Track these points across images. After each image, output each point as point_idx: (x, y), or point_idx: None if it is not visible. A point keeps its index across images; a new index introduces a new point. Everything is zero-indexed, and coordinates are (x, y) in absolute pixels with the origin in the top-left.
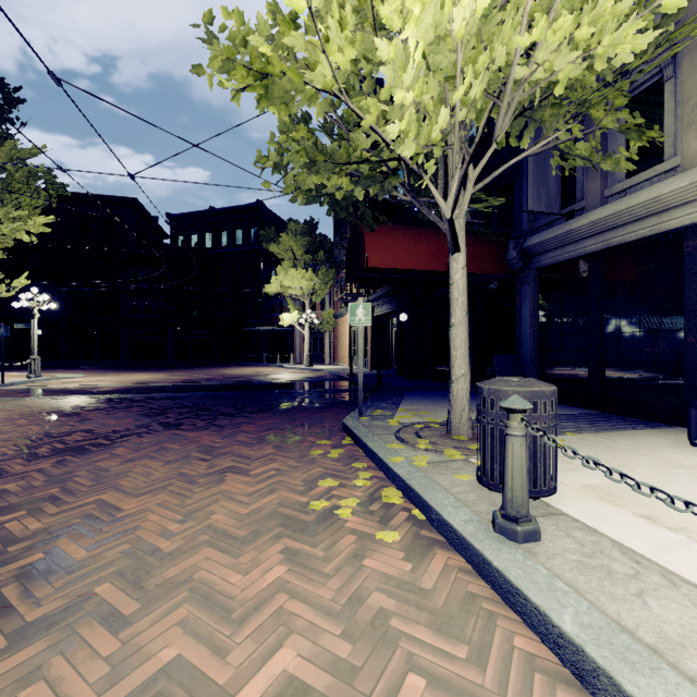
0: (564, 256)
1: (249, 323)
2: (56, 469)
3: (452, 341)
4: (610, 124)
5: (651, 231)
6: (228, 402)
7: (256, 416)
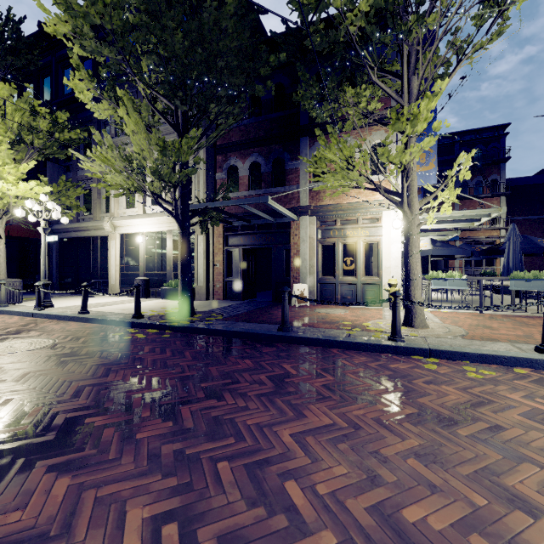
0: (66, 236)
1: None
2: None
3: None
4: (67, 203)
5: (87, 235)
6: None
7: None
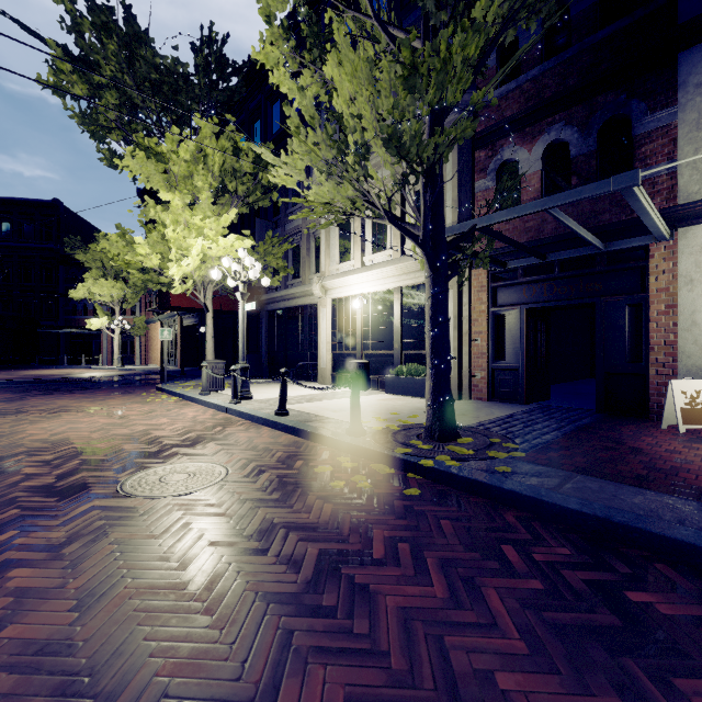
0: (275, 308)
1: (43, 325)
2: (13, 404)
3: (207, 348)
4: (274, 265)
5: (296, 305)
6: (69, 386)
7: (100, 389)
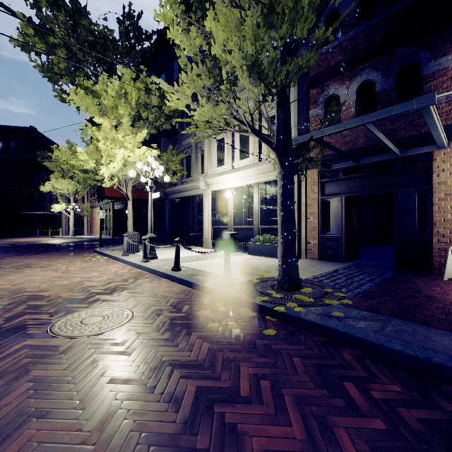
0: (174, 197)
1: (23, 209)
2: None
3: (128, 224)
4: (173, 168)
5: (188, 195)
6: (36, 249)
7: (56, 252)
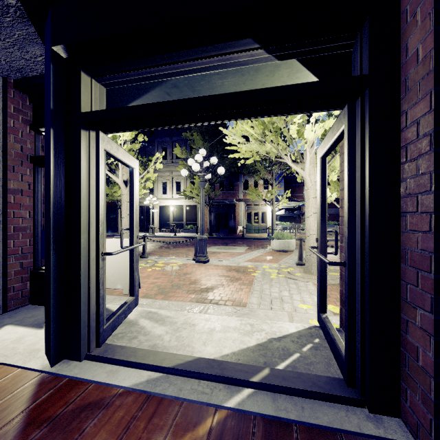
0: None
1: None
2: None
3: (119, 221)
4: None
5: (140, 205)
6: None
7: None
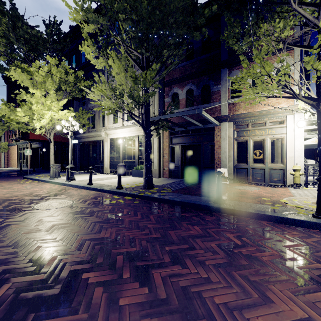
0: (83, 141)
1: None
2: None
3: (50, 159)
4: (83, 122)
5: (93, 140)
6: None
7: None
